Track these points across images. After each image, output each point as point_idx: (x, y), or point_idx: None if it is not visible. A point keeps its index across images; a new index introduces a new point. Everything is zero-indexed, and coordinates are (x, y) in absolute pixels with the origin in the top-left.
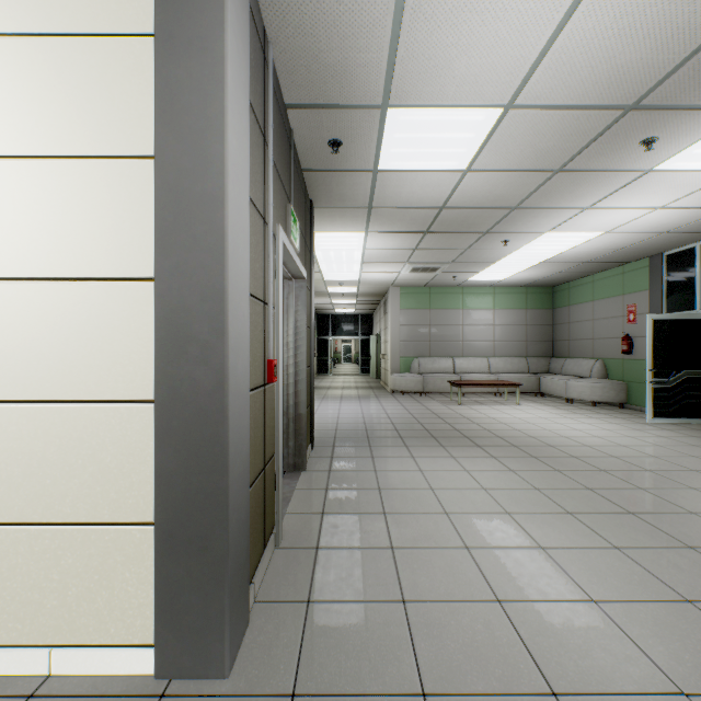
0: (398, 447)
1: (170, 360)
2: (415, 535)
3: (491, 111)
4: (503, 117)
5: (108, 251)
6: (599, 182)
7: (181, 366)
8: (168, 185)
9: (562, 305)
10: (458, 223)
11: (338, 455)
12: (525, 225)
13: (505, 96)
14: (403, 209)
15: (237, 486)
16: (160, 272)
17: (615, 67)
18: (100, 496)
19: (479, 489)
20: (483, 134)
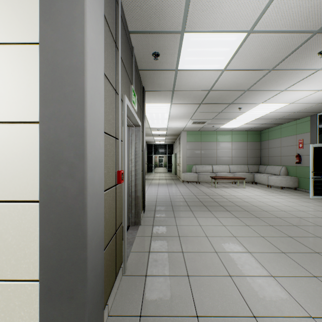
0: (187, 211)
1: (49, 175)
2: (200, 266)
3: (240, 34)
4: (246, 38)
5: (10, 104)
6: (292, 76)
7: (56, 179)
8: (47, 60)
9: (265, 139)
10: (217, 99)
11: (157, 216)
12: (250, 99)
13: (249, 25)
14: (190, 91)
15: (94, 254)
16: (42, 117)
17: (313, 5)
18: (4, 262)
19: (232, 236)
20: (234, 48)
